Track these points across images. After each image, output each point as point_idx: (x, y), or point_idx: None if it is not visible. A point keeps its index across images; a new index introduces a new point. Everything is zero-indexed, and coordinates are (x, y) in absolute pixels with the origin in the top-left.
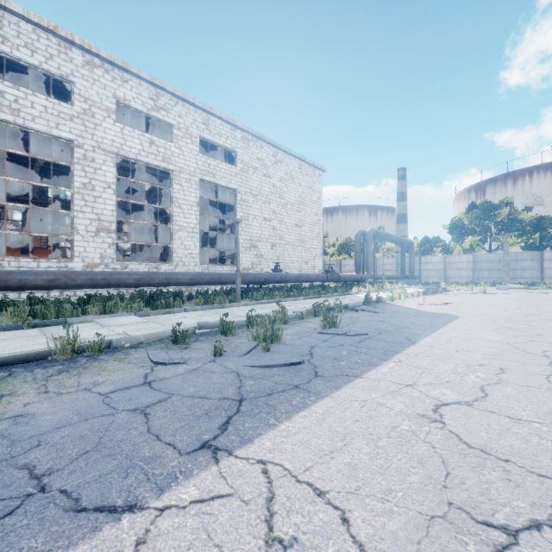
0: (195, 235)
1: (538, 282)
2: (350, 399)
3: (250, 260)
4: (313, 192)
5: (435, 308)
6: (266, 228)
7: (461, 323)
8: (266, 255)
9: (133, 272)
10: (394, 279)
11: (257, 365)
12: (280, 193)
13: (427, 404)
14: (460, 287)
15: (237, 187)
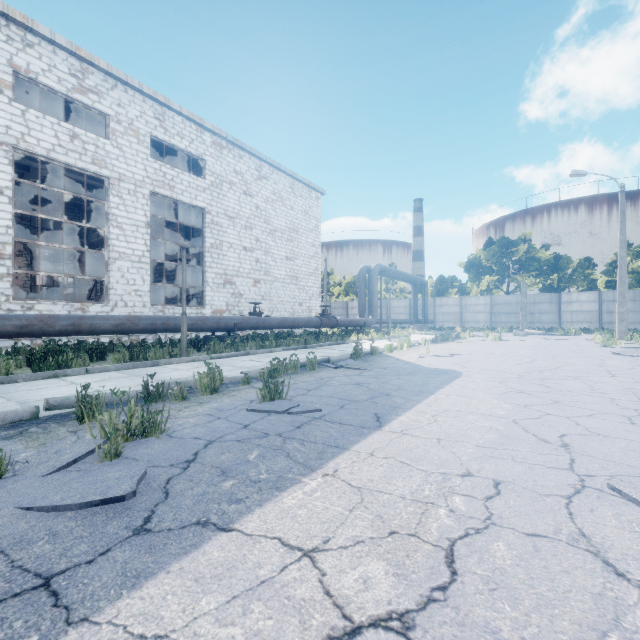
0: (143, 265)
1: (556, 327)
2: (128, 634)
3: (224, 301)
4: (309, 218)
5: (439, 361)
6: (246, 261)
7: (461, 385)
8: (246, 294)
9: (13, 316)
10: (406, 323)
11: (36, 505)
12: (266, 217)
13: (309, 635)
14: (476, 333)
15: (206, 206)
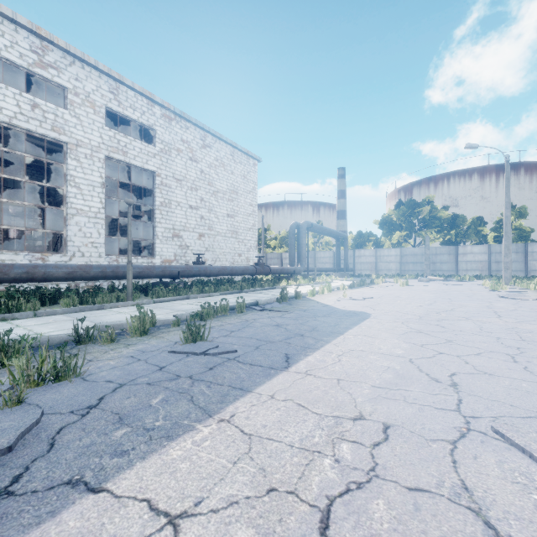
0: (99, 220)
1: (454, 274)
2: None
3: (173, 252)
4: (247, 182)
5: (352, 304)
6: (192, 217)
7: (368, 326)
8: (192, 246)
9: None
10: (331, 271)
11: None
12: (210, 180)
13: None
14: (388, 279)
15: (156, 169)
